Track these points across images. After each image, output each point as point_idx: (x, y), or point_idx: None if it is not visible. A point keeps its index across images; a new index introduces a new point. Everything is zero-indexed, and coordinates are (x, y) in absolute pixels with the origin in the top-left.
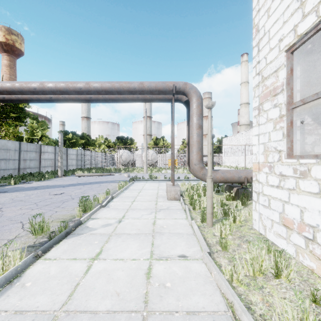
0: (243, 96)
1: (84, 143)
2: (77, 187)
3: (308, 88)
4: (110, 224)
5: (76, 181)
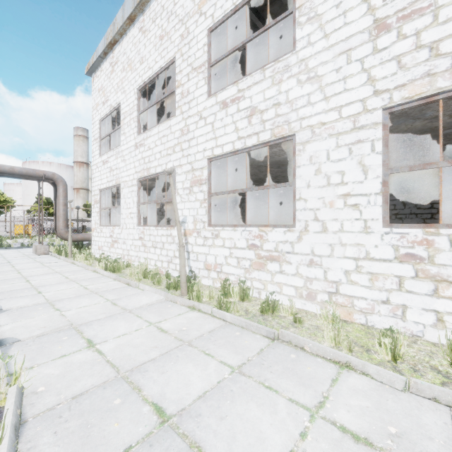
0: None
1: None
2: None
3: (115, 199)
4: (4, 263)
5: None
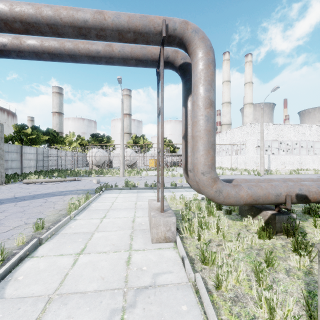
0: (224, 95)
1: (50, 140)
2: (2, 207)
3: None
4: None
5: (16, 192)
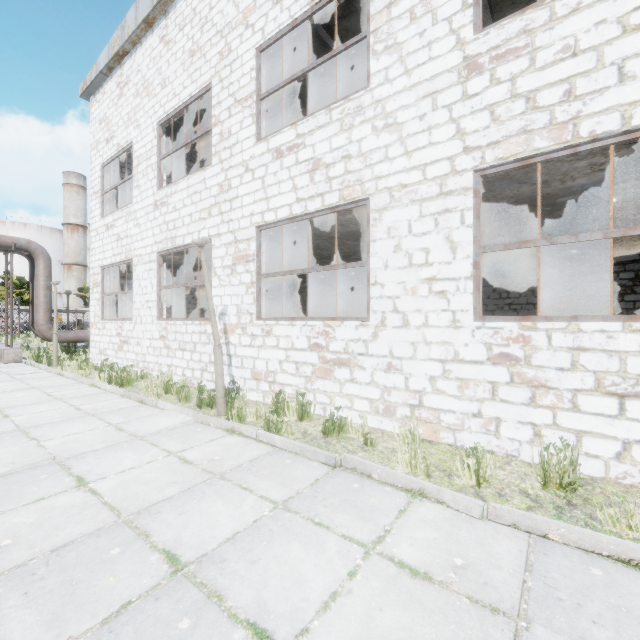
0: None
1: None
2: None
3: (125, 280)
4: None
5: None
